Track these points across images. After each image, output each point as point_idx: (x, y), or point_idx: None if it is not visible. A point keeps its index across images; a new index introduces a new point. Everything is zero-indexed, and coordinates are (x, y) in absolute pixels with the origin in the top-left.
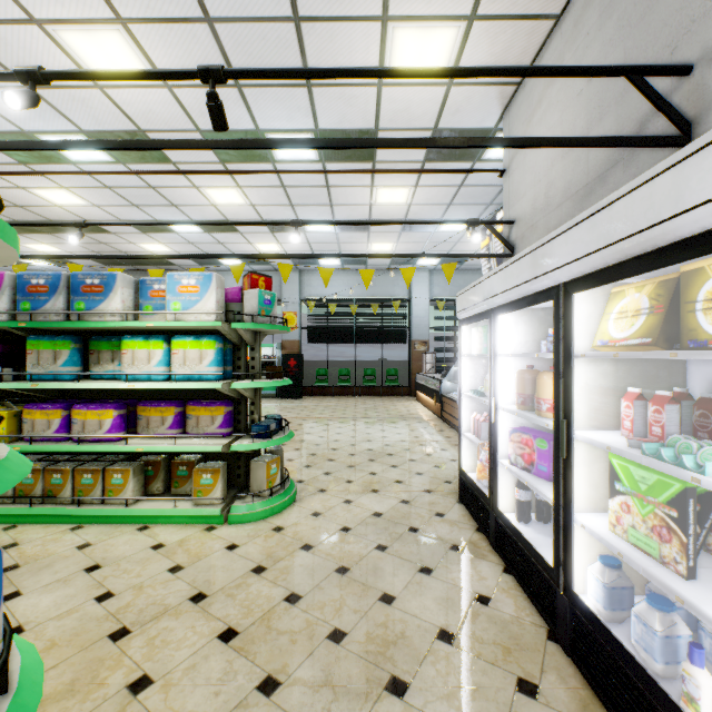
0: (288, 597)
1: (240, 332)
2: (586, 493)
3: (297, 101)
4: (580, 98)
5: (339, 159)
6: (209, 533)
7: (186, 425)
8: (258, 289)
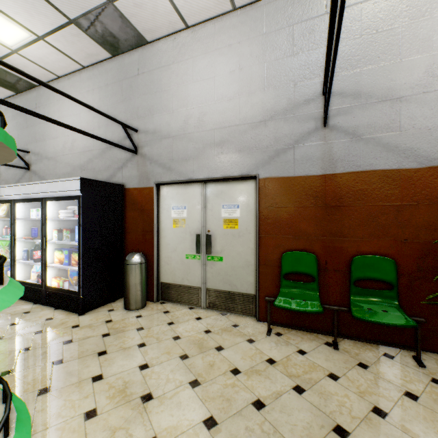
0: None
1: None
2: None
3: None
4: None
5: None
6: None
7: None
8: None
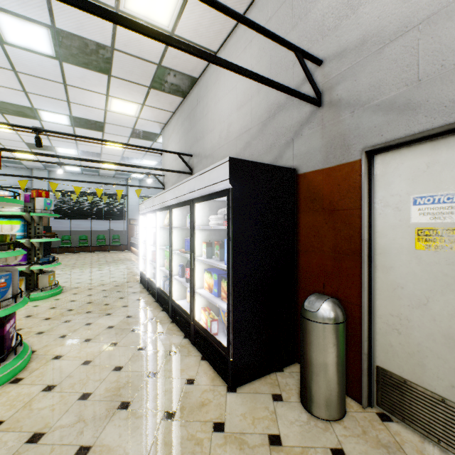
0: (69, 310)
1: (34, 217)
2: (163, 262)
3: (61, 104)
4: (178, 144)
5: (83, 127)
6: None
7: None
8: (44, 198)
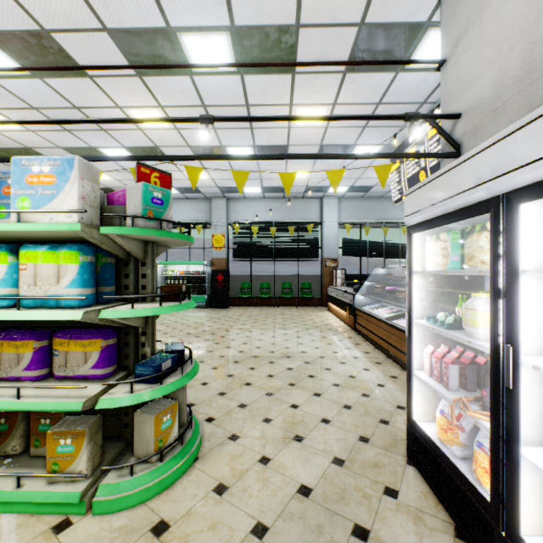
0: None
1: (117, 239)
2: None
3: None
4: None
5: (258, 70)
6: (54, 539)
7: (52, 363)
8: (142, 182)
